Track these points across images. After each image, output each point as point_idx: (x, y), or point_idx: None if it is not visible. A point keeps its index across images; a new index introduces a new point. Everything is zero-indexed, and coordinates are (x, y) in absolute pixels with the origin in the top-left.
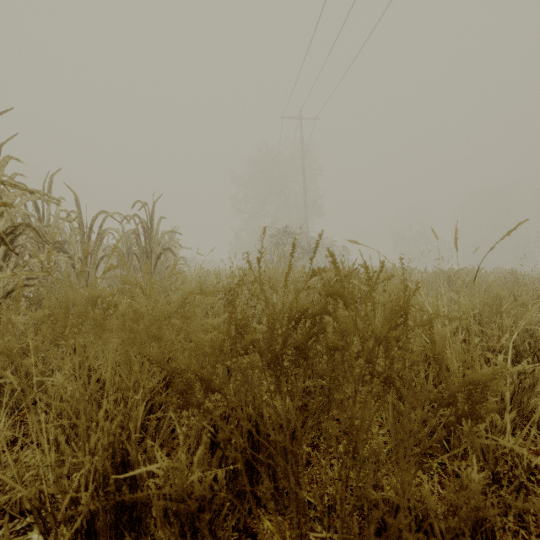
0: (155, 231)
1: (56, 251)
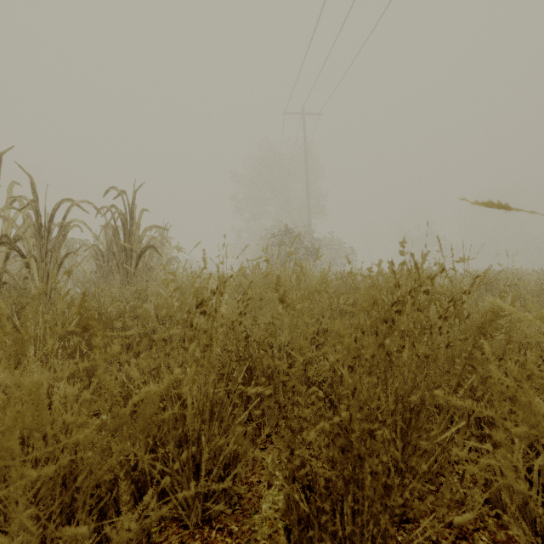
0: (136, 225)
1: (8, 248)
